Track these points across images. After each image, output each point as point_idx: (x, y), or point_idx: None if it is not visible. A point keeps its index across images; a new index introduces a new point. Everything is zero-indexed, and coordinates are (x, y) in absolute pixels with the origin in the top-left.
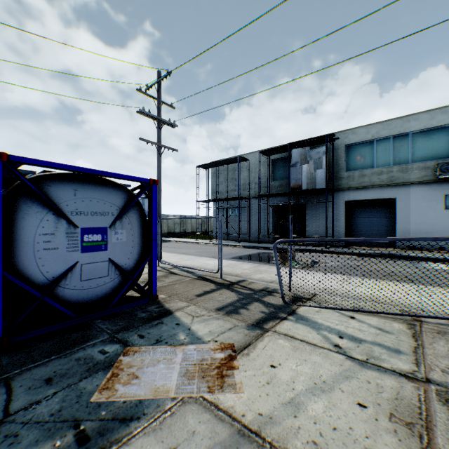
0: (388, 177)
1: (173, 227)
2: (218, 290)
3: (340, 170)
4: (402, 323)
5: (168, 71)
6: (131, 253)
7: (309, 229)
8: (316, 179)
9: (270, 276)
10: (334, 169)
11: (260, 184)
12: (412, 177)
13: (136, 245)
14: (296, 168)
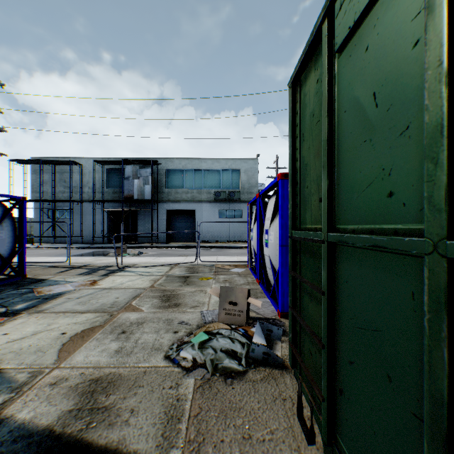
0: (192, 196)
1: None
2: (73, 269)
3: (163, 187)
4: (169, 267)
5: (1, 82)
6: (8, 246)
7: (140, 230)
8: (145, 192)
9: (109, 261)
10: (159, 185)
11: (95, 190)
12: (204, 197)
13: (11, 241)
14: (129, 181)
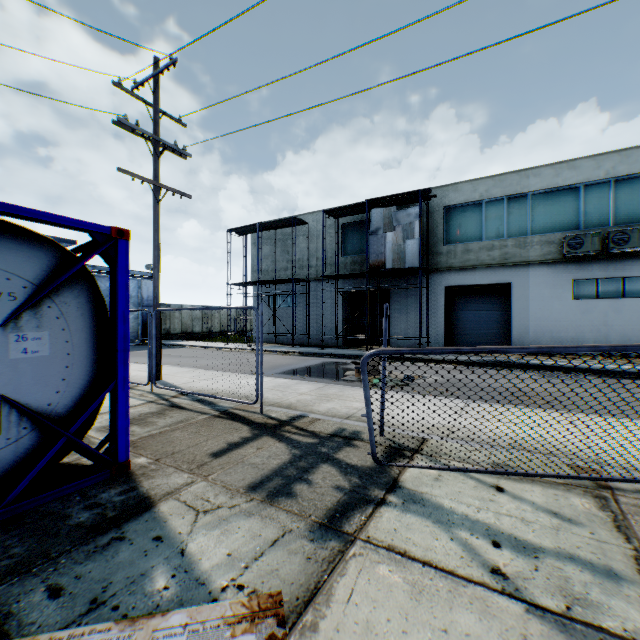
0: (501, 253)
1: (191, 324)
2: (255, 440)
3: (438, 243)
4: (584, 494)
5: (171, 58)
6: (65, 380)
7: (395, 326)
8: (406, 254)
9: (345, 405)
10: (430, 241)
11: (325, 260)
12: (532, 254)
13: (78, 363)
14: (377, 237)
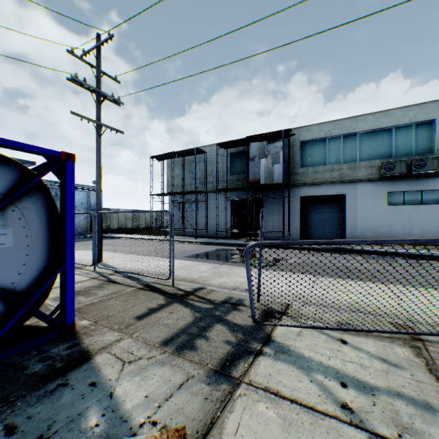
0: (339, 174)
1: (125, 222)
2: (168, 306)
3: (296, 166)
4: (403, 345)
5: (109, 34)
6: (26, 265)
7: (266, 224)
8: (274, 174)
9: (232, 279)
10: (290, 165)
11: (218, 178)
12: (360, 174)
13: (36, 252)
14: (254, 162)
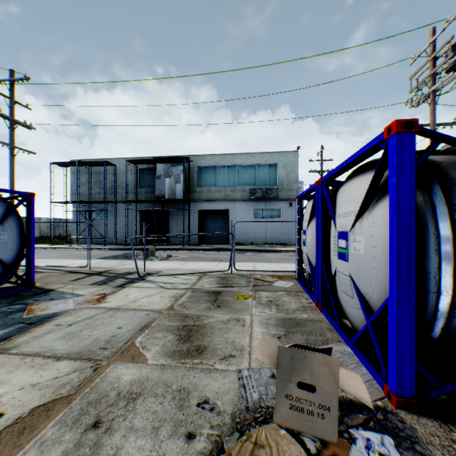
0: (225, 194)
1: None
2: (90, 276)
3: (195, 186)
4: (198, 276)
5: (26, 76)
6: (12, 250)
7: (172, 231)
8: (176, 192)
9: (133, 266)
10: (191, 184)
11: (128, 191)
12: (238, 196)
13: (16, 244)
14: (160, 180)
